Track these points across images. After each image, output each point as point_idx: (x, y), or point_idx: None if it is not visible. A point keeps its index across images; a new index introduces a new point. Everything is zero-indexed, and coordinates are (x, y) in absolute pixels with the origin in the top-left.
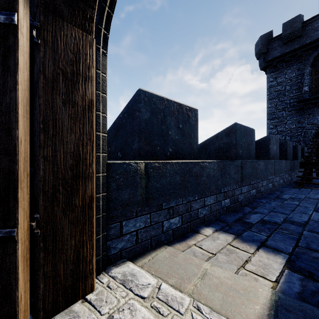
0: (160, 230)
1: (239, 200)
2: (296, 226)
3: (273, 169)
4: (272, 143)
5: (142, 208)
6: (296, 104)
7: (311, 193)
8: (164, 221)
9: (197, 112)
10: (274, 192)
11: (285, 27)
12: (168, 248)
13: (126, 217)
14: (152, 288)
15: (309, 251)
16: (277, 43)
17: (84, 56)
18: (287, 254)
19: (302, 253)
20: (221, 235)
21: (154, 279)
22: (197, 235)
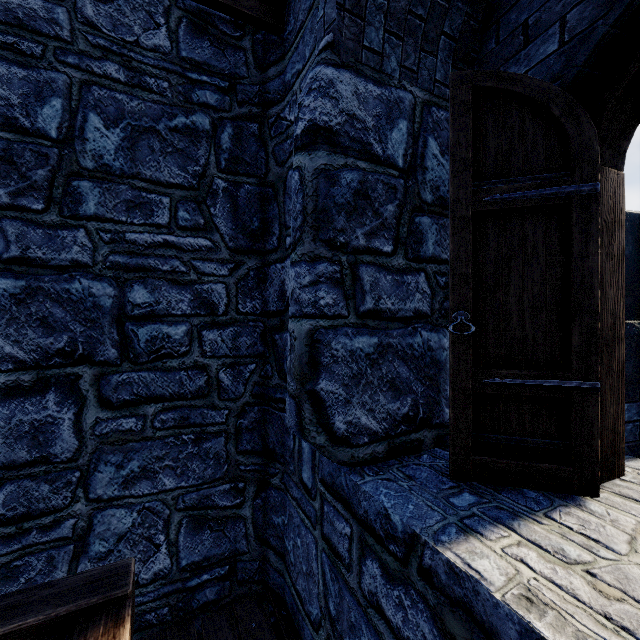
0: None
1: None
2: None
3: None
4: None
5: None
6: None
7: None
8: None
9: None
10: None
11: None
12: None
13: (628, 399)
14: None
15: None
16: None
17: (618, 198)
18: None
19: None
20: None
21: None
22: None
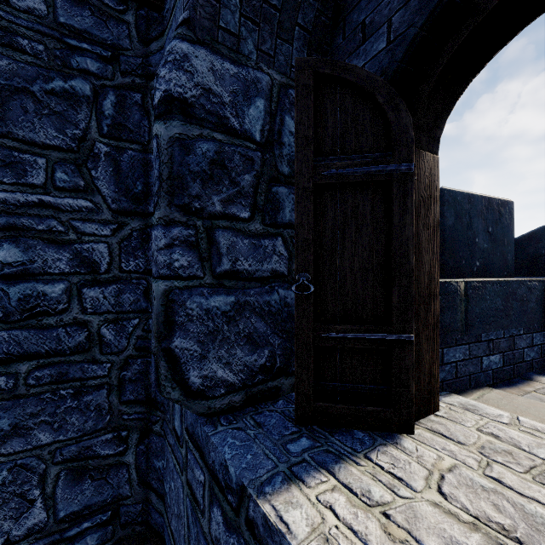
0: (479, 367)
1: None
2: None
3: None
4: None
5: (461, 336)
6: None
7: None
8: (483, 357)
9: (511, 206)
10: None
11: None
12: (495, 390)
13: (447, 344)
14: (508, 418)
15: None
16: None
17: (434, 177)
18: None
19: None
20: None
21: (504, 412)
22: (528, 383)
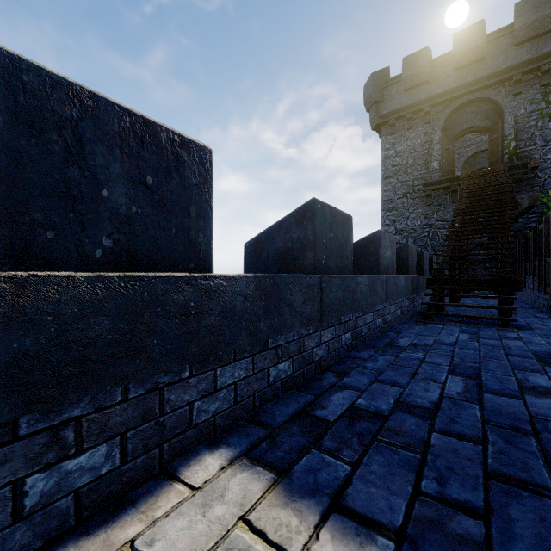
0: (5, 512)
1: (316, 359)
2: (419, 415)
3: (385, 291)
4: (384, 245)
5: None
6: (422, 188)
7: (443, 332)
8: (27, 477)
9: (208, 156)
10: (386, 334)
11: (407, 64)
12: None
13: None
14: None
15: (445, 505)
16: (396, 88)
17: None
18: (393, 537)
19: (428, 520)
20: (238, 475)
21: None
22: (173, 485)
